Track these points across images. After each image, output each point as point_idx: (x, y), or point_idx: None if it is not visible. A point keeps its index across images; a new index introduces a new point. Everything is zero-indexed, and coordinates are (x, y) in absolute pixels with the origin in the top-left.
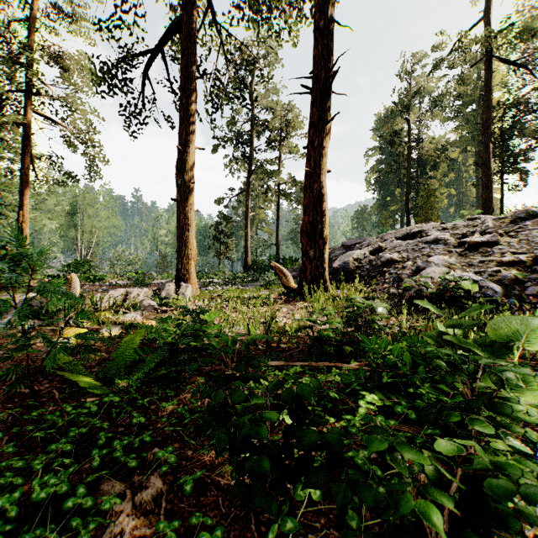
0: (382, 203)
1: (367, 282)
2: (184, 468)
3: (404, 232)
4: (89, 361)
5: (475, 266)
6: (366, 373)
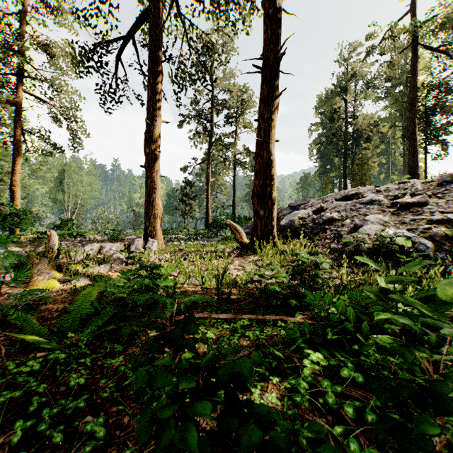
0: (322, 171)
1: (311, 238)
2: (117, 439)
3: (343, 194)
4: (51, 313)
5: (407, 223)
6: (310, 328)
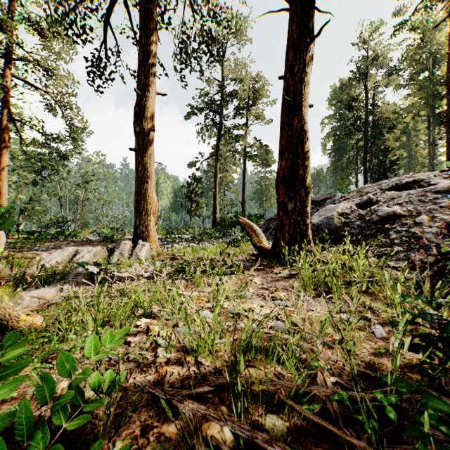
0: (336, 166)
1: (362, 243)
2: None
3: (391, 183)
4: None
5: None
6: None
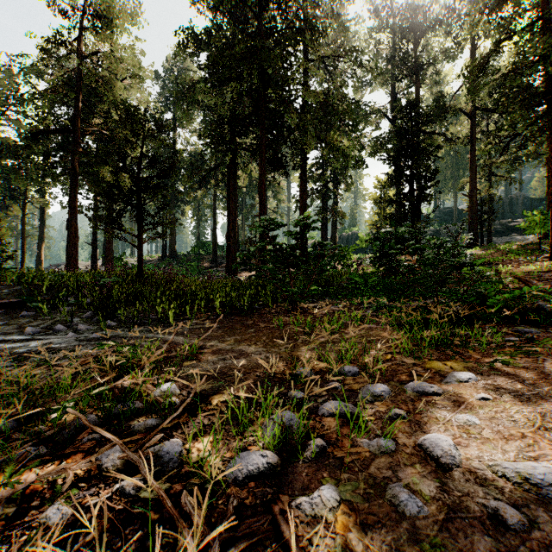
0: None
1: None
2: None
3: None
4: None
5: None
6: None
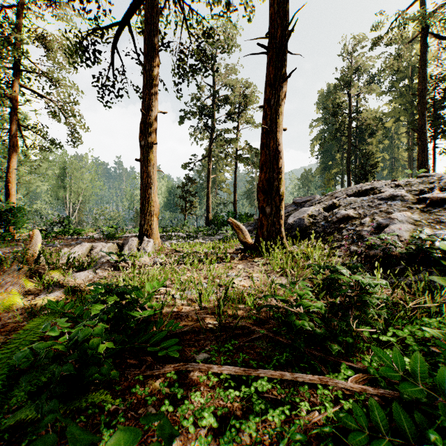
0: (324, 167)
1: (323, 238)
2: None
3: (355, 189)
4: None
5: (444, 223)
6: (386, 418)
